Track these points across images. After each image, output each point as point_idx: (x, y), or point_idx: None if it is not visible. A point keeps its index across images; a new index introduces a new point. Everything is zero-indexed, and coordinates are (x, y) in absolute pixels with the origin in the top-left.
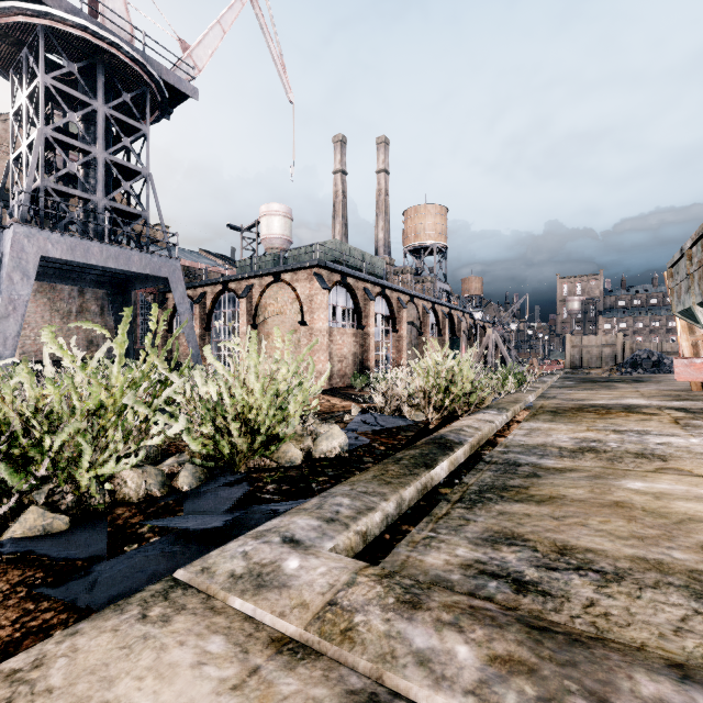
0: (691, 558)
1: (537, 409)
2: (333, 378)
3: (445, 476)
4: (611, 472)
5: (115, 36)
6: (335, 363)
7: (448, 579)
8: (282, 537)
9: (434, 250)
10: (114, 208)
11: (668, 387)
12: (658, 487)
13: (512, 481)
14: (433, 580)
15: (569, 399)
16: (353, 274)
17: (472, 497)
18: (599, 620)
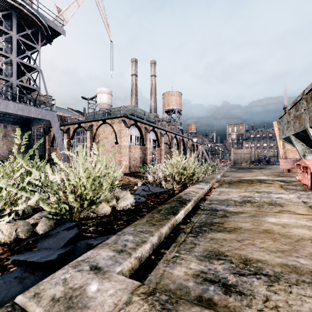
0: (309, 263)
1: (222, 181)
2: (130, 168)
3: (182, 218)
4: (260, 213)
5: (22, 1)
6: (131, 161)
7: (187, 286)
8: (90, 266)
9: (176, 111)
10: (22, 85)
11: (274, 171)
12: (282, 220)
13: (215, 220)
14: (178, 287)
15: (235, 177)
16: (140, 120)
17: (196, 229)
18: (273, 311)
